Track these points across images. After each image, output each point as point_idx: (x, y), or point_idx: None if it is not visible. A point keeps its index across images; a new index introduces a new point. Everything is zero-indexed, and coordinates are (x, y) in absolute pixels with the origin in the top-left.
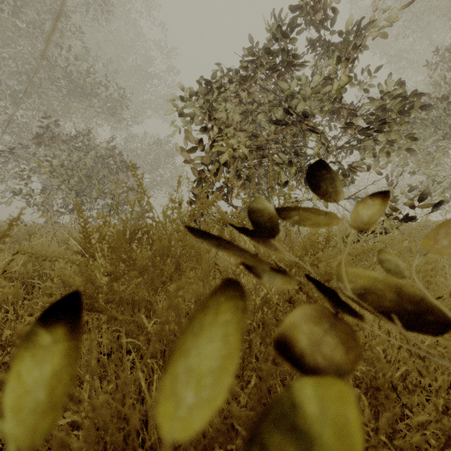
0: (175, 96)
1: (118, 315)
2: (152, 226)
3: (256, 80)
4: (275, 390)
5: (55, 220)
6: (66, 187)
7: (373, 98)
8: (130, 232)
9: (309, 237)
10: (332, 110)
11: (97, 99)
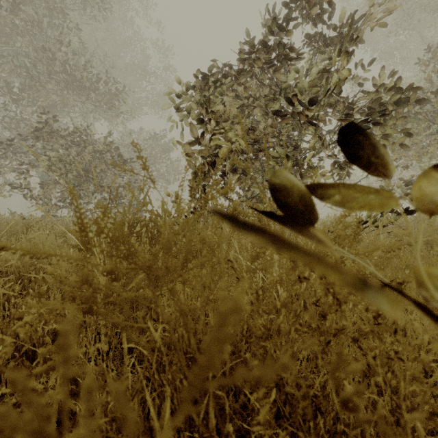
0: (172, 90)
1: (119, 322)
2: (151, 219)
3: (252, 75)
4: (298, 404)
5: (53, 213)
6: (64, 181)
7: (370, 91)
8: (129, 226)
9: (335, 231)
10: (329, 104)
11: (94, 95)
